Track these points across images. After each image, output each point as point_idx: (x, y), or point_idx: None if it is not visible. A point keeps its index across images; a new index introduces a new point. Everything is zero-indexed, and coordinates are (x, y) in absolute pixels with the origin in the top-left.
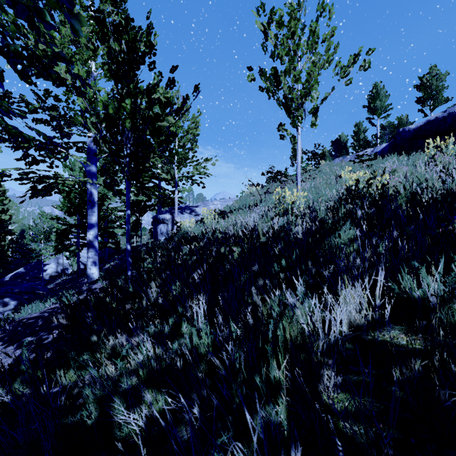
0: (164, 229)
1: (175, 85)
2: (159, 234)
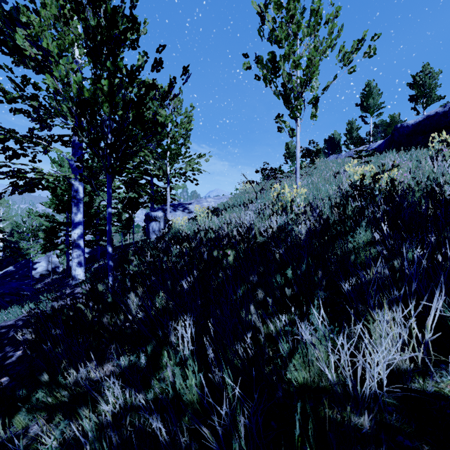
0: (157, 226)
1: (162, 67)
2: (151, 232)
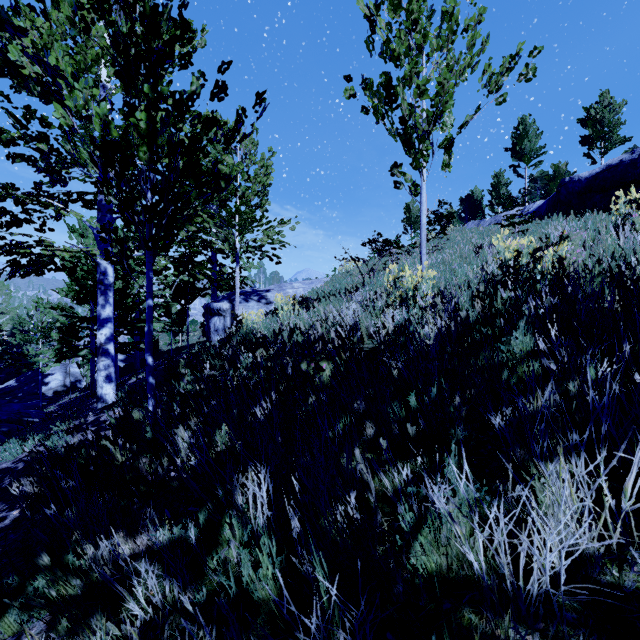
0: (220, 323)
1: (226, 95)
2: (213, 331)
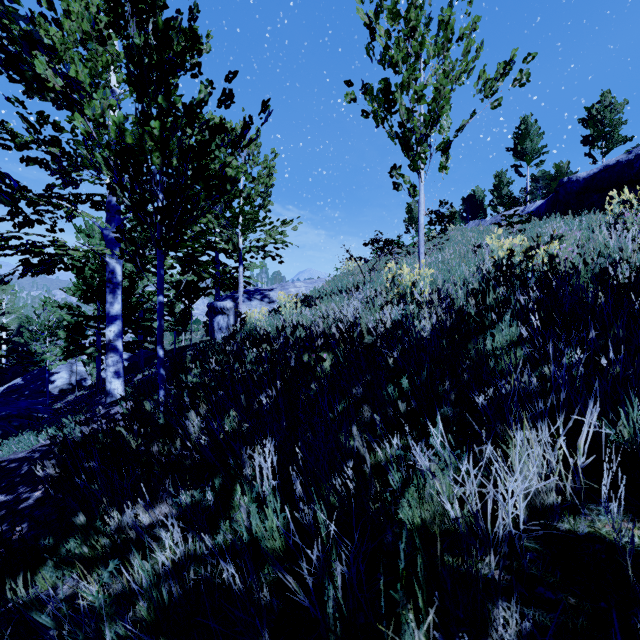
0: (224, 322)
1: (233, 102)
2: (217, 329)
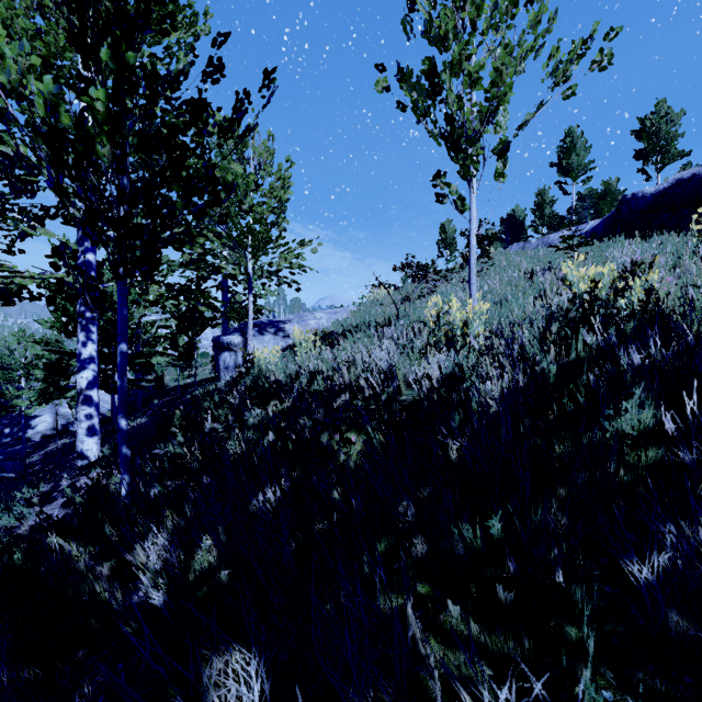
0: (231, 360)
1: (224, 75)
2: (223, 368)
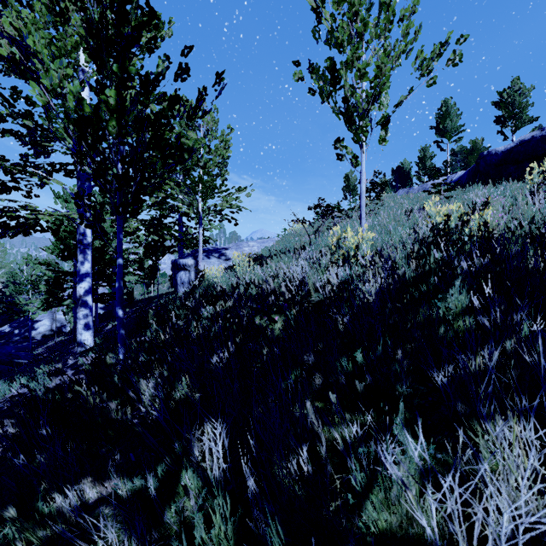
0: (186, 277)
1: (189, 76)
2: (180, 283)
